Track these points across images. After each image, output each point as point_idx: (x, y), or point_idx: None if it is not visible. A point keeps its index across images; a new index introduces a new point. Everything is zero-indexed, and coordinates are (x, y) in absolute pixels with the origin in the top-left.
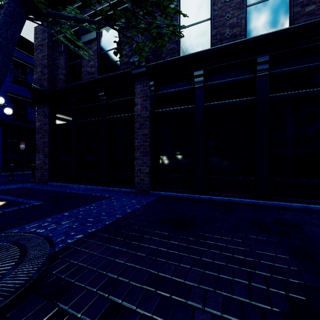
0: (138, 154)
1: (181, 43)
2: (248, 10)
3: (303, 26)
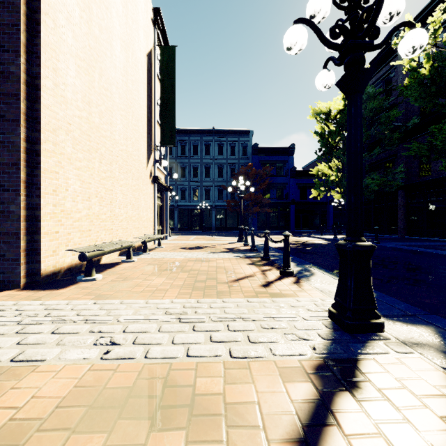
0: (399, 220)
1: (420, 171)
2: None
3: None
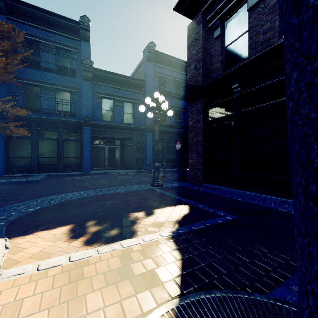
0: None
1: None
2: None
3: None
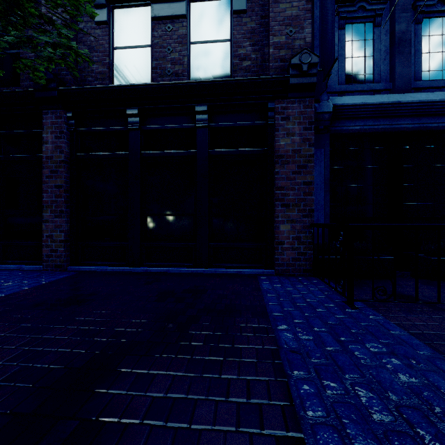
0: (48, 214)
1: (115, 68)
2: (192, 47)
3: (233, 81)
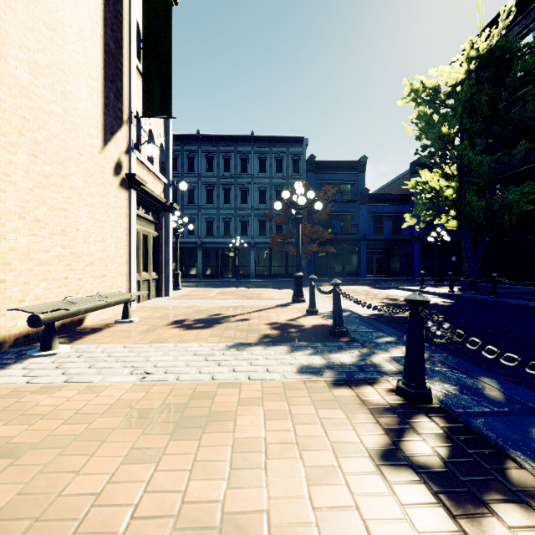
0: None
1: None
2: None
3: None
